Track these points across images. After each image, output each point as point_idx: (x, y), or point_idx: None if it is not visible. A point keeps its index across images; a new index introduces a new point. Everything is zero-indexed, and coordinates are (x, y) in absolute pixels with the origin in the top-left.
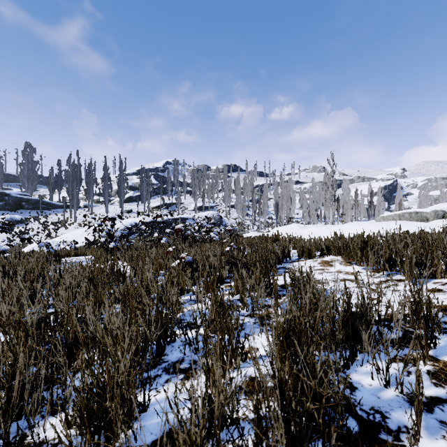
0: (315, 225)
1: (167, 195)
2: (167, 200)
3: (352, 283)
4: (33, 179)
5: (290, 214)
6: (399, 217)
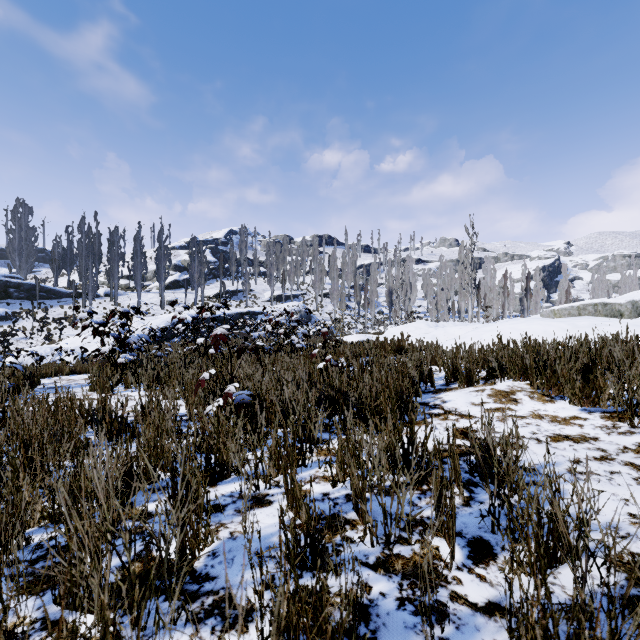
0: (451, 324)
1: (230, 279)
2: (230, 285)
3: (581, 448)
4: (28, 253)
5: (410, 306)
6: (578, 311)
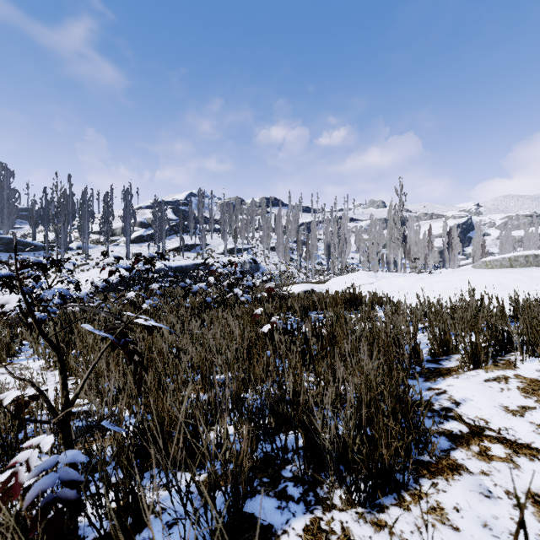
0: (389, 274)
1: (189, 235)
2: (188, 240)
3: None
4: (10, 211)
5: (345, 258)
6: (509, 262)
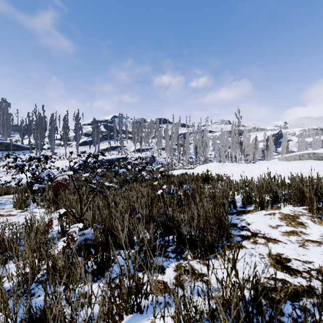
0: (230, 164)
1: (113, 140)
2: (113, 143)
3: None
4: (8, 127)
5: (206, 154)
6: (299, 157)
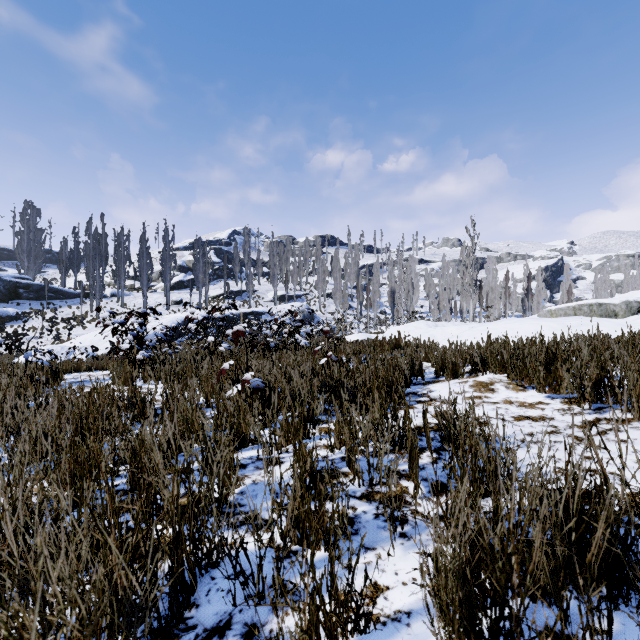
0: (450, 323)
1: (233, 280)
2: (233, 286)
3: (537, 425)
4: (36, 255)
5: (412, 306)
6: (573, 311)
